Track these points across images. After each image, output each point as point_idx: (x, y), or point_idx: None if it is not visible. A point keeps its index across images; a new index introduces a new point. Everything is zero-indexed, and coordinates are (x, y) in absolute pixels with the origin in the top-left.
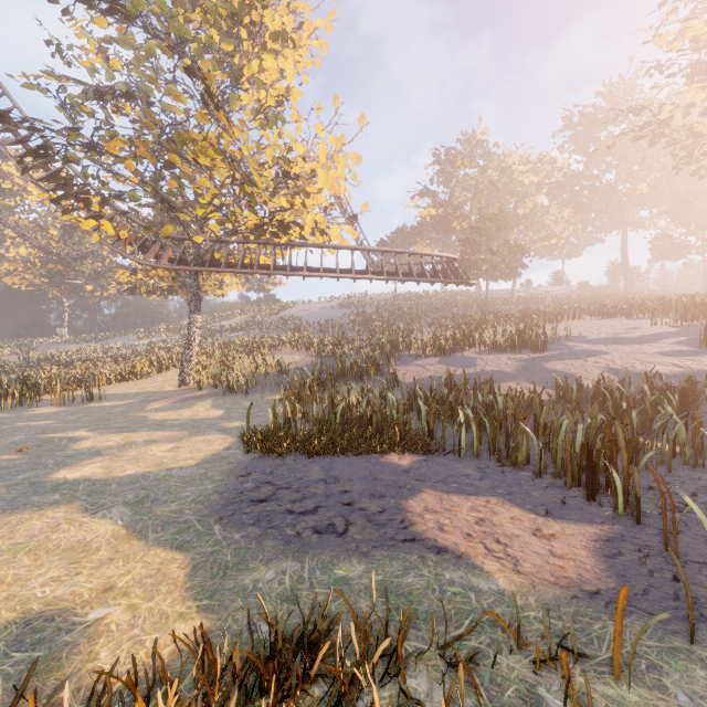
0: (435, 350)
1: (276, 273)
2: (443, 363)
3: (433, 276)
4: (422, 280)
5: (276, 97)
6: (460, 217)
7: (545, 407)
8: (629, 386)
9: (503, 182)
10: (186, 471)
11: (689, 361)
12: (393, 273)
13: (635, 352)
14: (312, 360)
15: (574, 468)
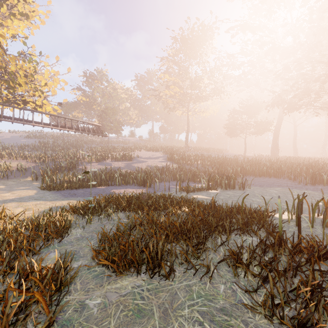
0: (96, 160)
1: (18, 122)
2: (100, 165)
3: (93, 132)
4: (90, 133)
5: (12, 32)
6: (96, 104)
7: (134, 173)
8: (152, 169)
9: (114, 95)
10: (36, 195)
11: (164, 163)
12: (77, 129)
13: (154, 161)
14: (36, 164)
15: (141, 183)
